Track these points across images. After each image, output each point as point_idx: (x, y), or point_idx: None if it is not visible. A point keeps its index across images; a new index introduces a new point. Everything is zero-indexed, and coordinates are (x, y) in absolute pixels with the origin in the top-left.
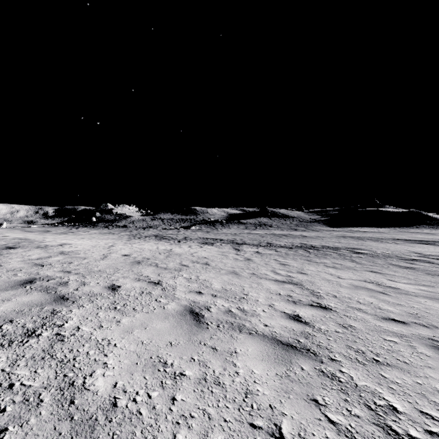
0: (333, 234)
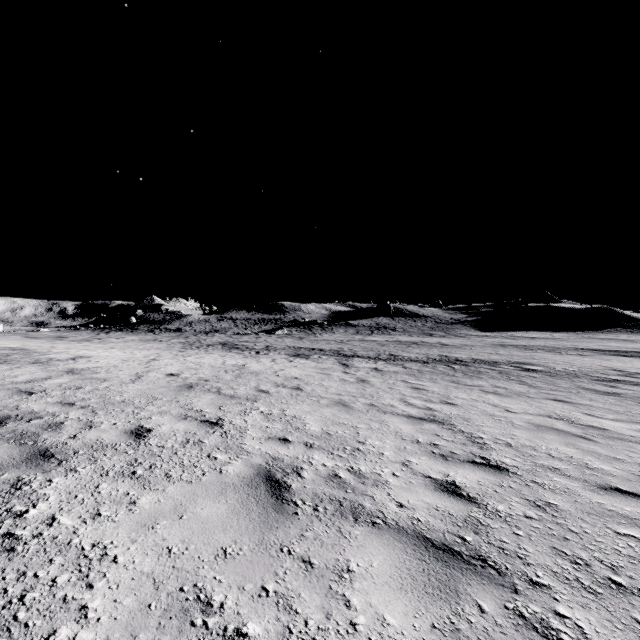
0: (486, 342)
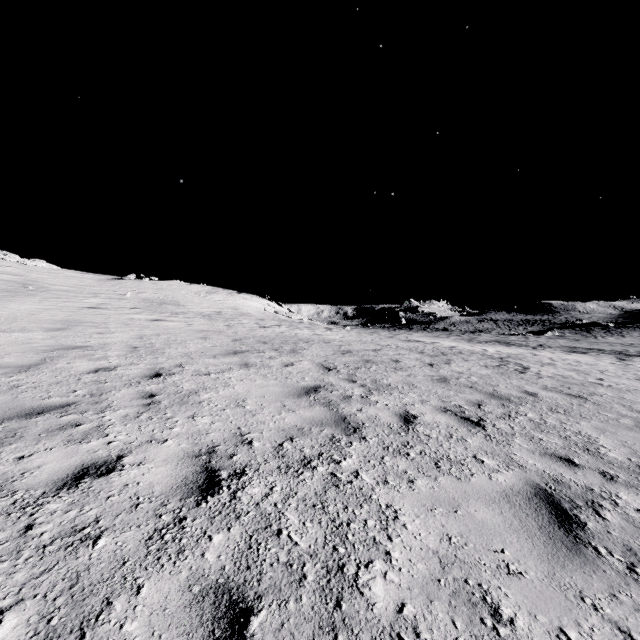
0: None
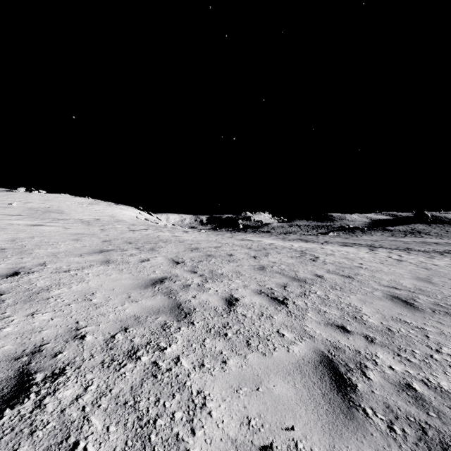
0: None
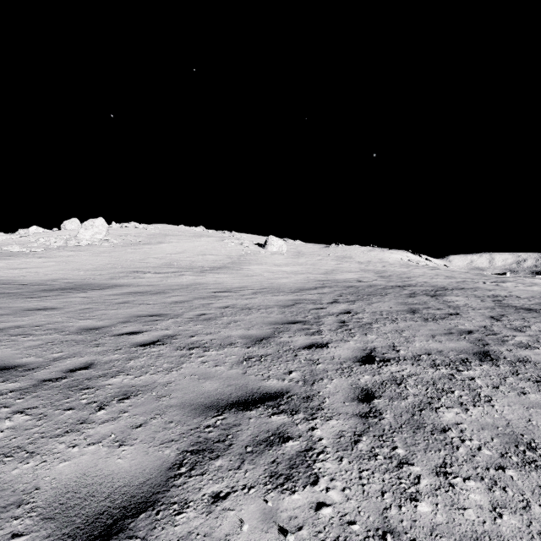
0: None
